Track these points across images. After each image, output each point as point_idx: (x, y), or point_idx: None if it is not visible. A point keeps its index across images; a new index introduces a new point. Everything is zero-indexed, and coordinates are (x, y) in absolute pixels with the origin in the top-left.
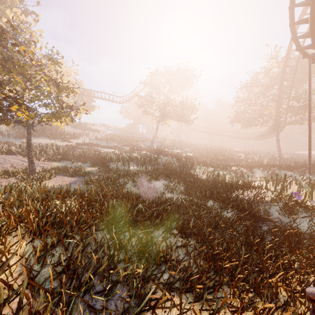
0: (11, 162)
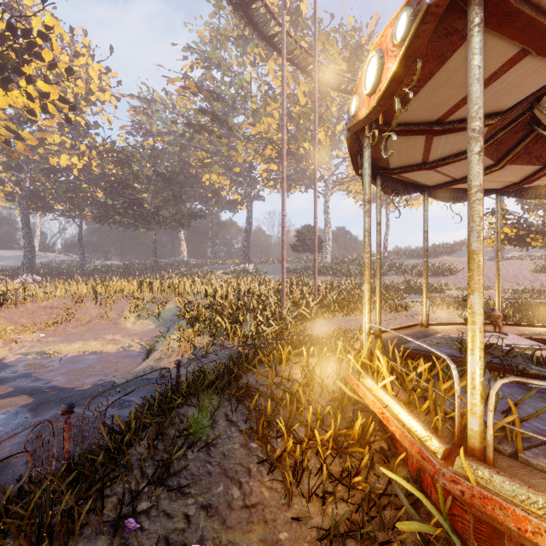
0: (542, 281)
